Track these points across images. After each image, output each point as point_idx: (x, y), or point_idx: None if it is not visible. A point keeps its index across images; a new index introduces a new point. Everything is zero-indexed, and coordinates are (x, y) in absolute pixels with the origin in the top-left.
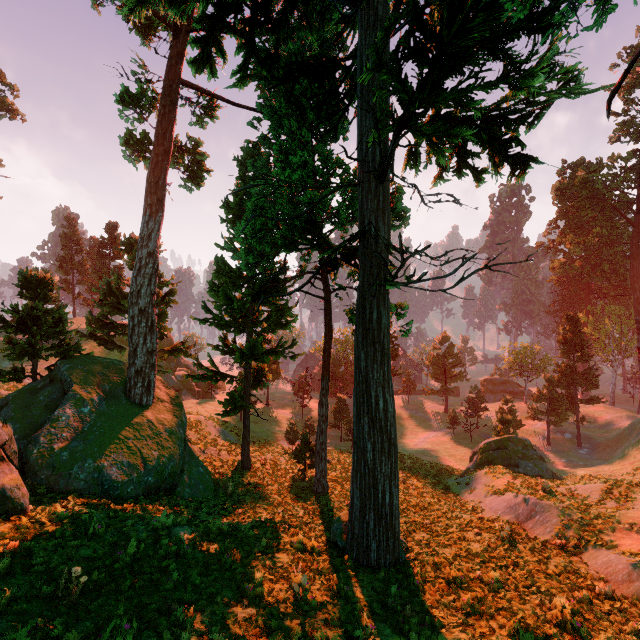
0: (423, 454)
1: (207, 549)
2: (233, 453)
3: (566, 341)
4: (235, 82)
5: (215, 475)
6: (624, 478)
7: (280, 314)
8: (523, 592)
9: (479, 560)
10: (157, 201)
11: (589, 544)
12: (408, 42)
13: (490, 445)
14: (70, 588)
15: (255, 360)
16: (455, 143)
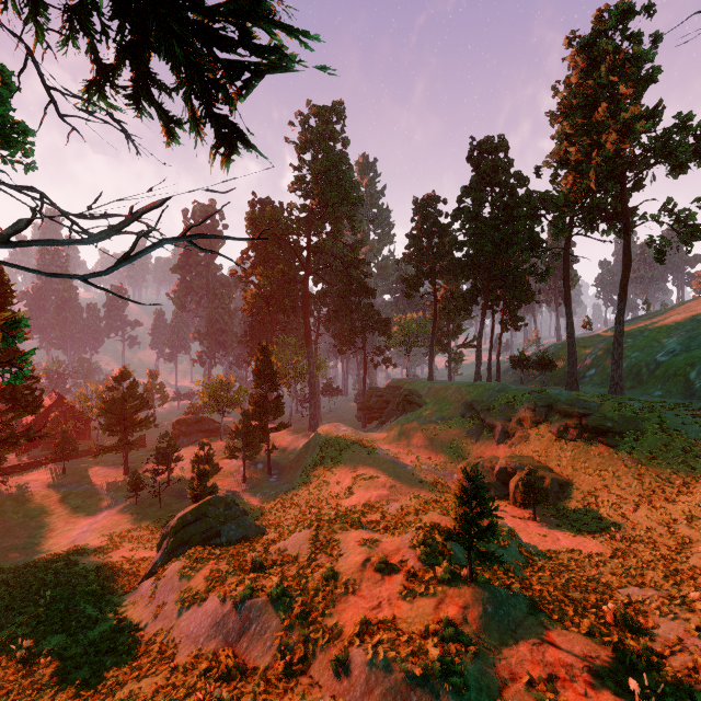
0: (85, 556)
1: None
2: None
3: (260, 371)
4: None
5: None
6: (308, 499)
7: None
8: None
9: None
10: None
11: (317, 645)
12: None
13: (186, 519)
14: None
15: None
16: None
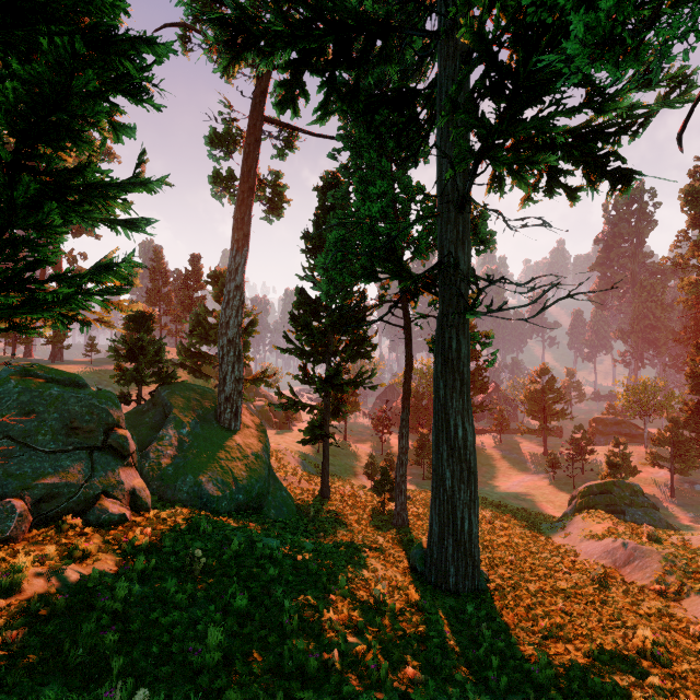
0: (516, 498)
1: (295, 558)
2: (312, 483)
3: (696, 375)
4: (317, 120)
5: (296, 501)
6: None
7: (359, 344)
8: (606, 625)
9: (564, 596)
10: (243, 236)
11: (692, 591)
12: (484, 83)
13: (591, 489)
14: (193, 566)
15: (334, 390)
16: (537, 170)
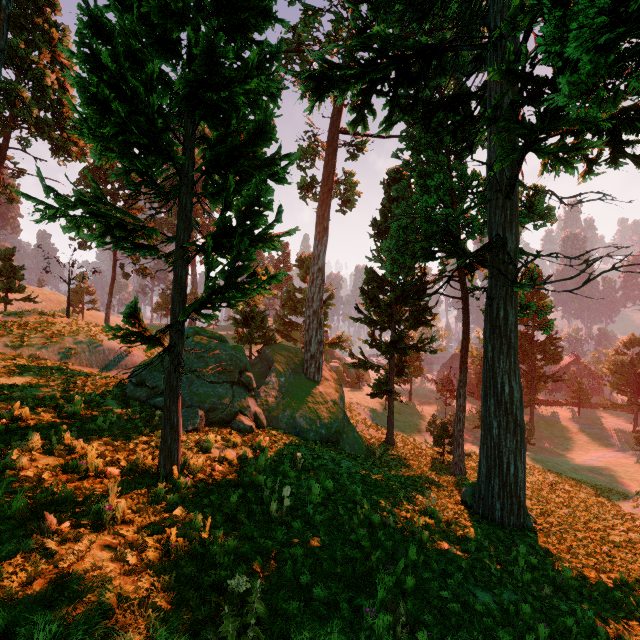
0: (590, 471)
1: (364, 476)
2: (379, 432)
3: None
4: (382, 131)
5: (366, 443)
6: None
7: (420, 313)
8: None
9: (612, 545)
10: (324, 229)
11: None
12: (521, 95)
13: None
14: (296, 463)
15: (398, 353)
16: (583, 154)
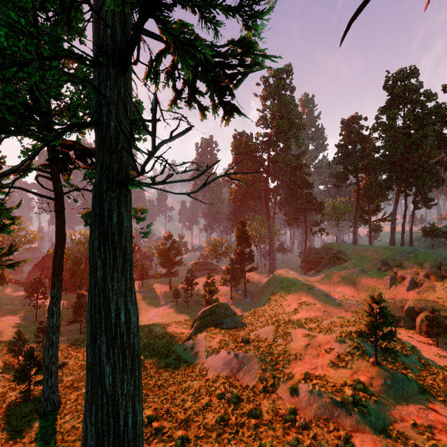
0: (156, 327)
1: None
2: None
3: (240, 236)
4: None
5: None
6: (270, 313)
7: None
8: None
9: (216, 434)
10: None
11: (280, 380)
12: None
13: (205, 313)
14: None
15: None
16: (197, 57)
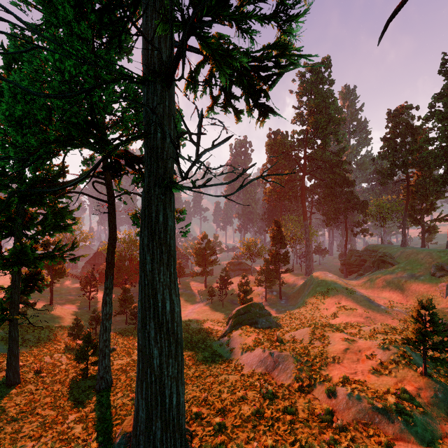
0: (192, 323)
1: None
2: None
3: (274, 236)
4: None
5: None
6: (306, 316)
7: (58, 217)
8: None
9: (251, 425)
10: None
11: (316, 381)
12: None
13: (240, 311)
14: None
15: (25, 266)
16: (234, 66)
